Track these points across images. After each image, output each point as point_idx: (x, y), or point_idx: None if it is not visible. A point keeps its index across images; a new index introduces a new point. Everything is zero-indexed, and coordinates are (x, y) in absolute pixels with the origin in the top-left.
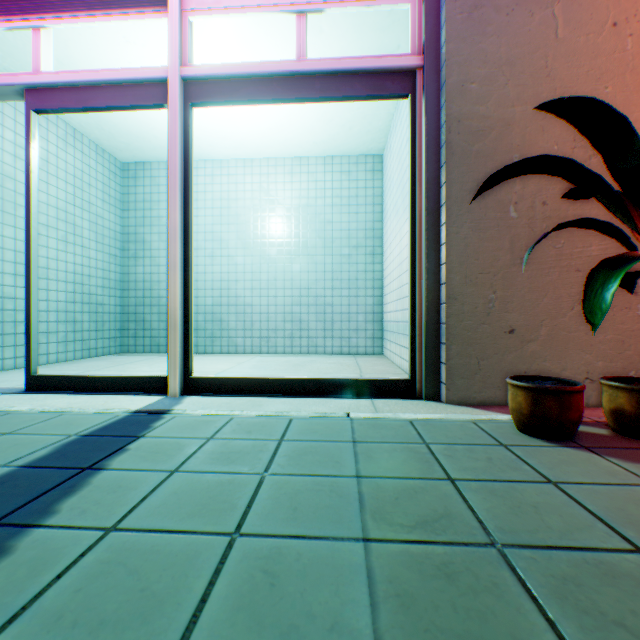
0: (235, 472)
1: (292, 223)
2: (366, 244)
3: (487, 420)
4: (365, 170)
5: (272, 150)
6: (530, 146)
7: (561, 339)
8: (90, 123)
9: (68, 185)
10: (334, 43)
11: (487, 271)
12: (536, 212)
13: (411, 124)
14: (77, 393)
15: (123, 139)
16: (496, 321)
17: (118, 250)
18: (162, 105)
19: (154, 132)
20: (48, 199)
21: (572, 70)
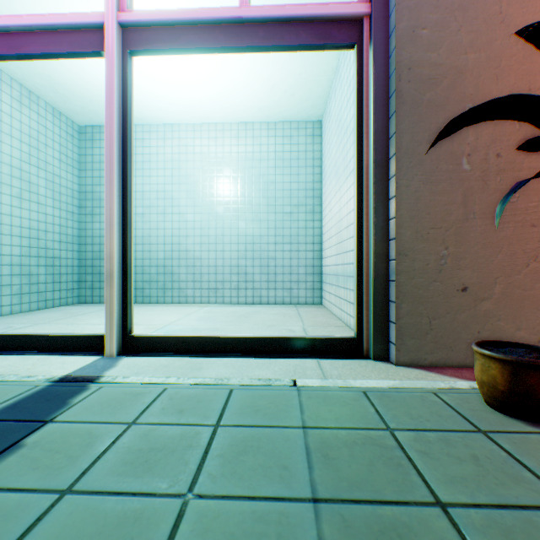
0: (148, 493)
1: (238, 183)
2: (306, 203)
3: (447, 389)
4: (305, 135)
5: (219, 115)
6: (484, 95)
7: (516, 297)
8: (44, 85)
9: (23, 144)
10: (278, 3)
11: (439, 226)
12: (490, 164)
13: (358, 74)
14: (8, 353)
15: (78, 102)
16: (448, 278)
17: (75, 207)
18: (99, 52)
19: None
20: (1, 157)
21: (527, 16)
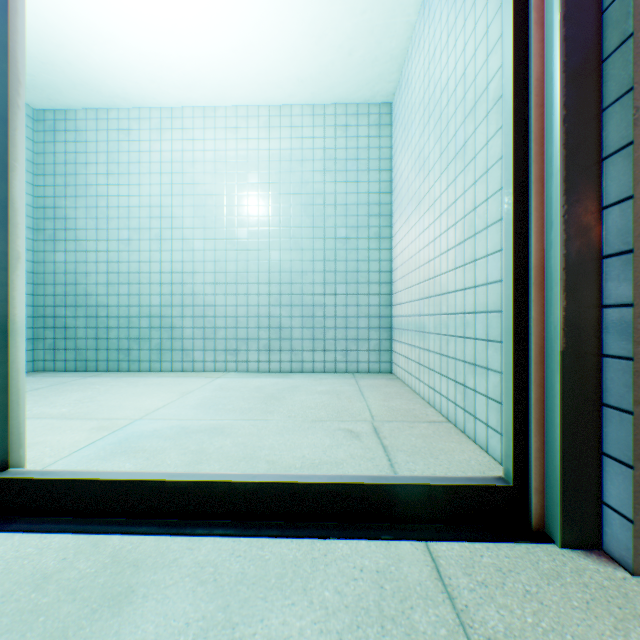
0: None
1: (269, 194)
2: (369, 224)
3: None
4: (368, 124)
5: (241, 92)
6: None
7: None
8: None
9: None
10: None
11: None
12: None
13: None
14: None
15: None
16: None
17: (28, 229)
18: None
19: (64, 52)
20: None
21: None
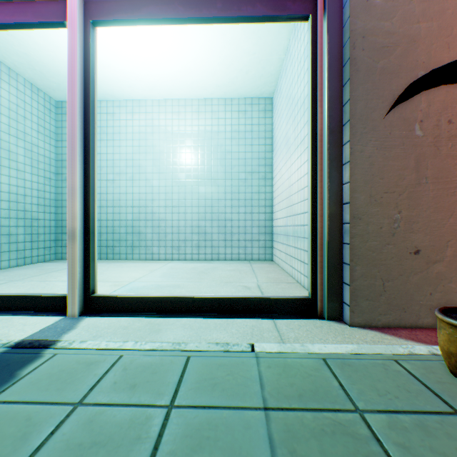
0: None
1: (198, 153)
2: (259, 170)
3: (408, 355)
4: (258, 110)
5: (182, 92)
6: (436, 63)
7: None
8: (22, 63)
9: (2, 116)
10: None
11: (392, 190)
12: (442, 130)
13: (312, 44)
14: None
15: (54, 79)
16: (401, 241)
17: (53, 174)
18: (62, 22)
19: None
20: None
21: None
